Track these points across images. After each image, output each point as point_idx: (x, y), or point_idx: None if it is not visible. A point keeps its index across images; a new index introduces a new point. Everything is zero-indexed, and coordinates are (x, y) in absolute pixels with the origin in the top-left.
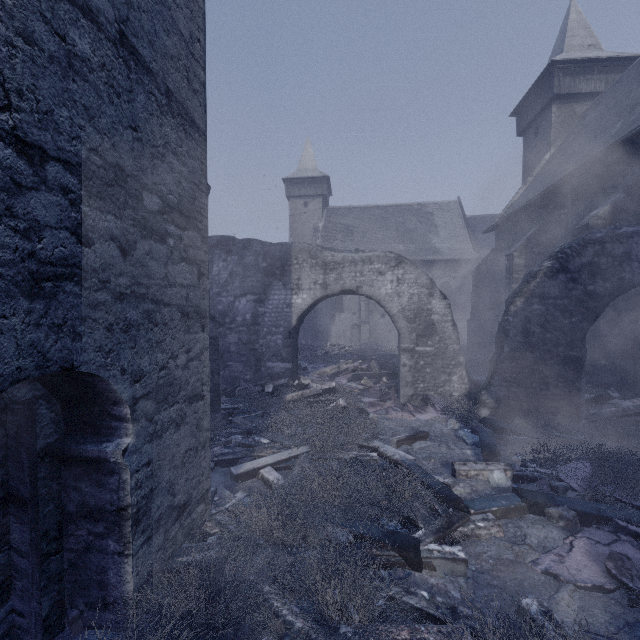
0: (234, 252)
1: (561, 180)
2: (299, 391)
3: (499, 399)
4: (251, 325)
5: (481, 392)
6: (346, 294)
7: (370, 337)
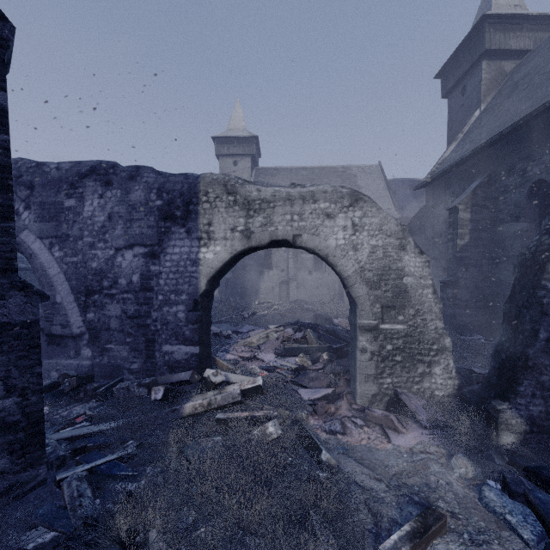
0: (115, 184)
1: (522, 119)
2: (207, 392)
3: (532, 418)
4: (140, 291)
5: (500, 405)
6: (277, 247)
7: (298, 293)
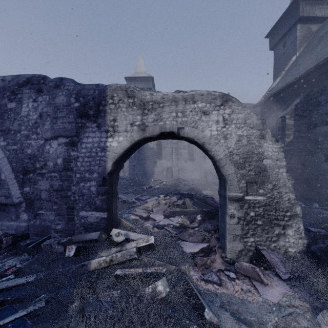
0: (45, 91)
1: None
2: (111, 248)
3: None
4: (63, 170)
5: None
6: (166, 138)
7: (178, 174)
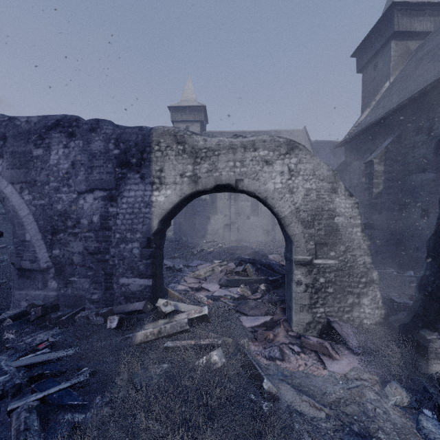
0: (78, 135)
1: (430, 85)
2: (158, 320)
3: None
4: (100, 230)
5: (430, 335)
6: (222, 191)
7: (238, 234)
